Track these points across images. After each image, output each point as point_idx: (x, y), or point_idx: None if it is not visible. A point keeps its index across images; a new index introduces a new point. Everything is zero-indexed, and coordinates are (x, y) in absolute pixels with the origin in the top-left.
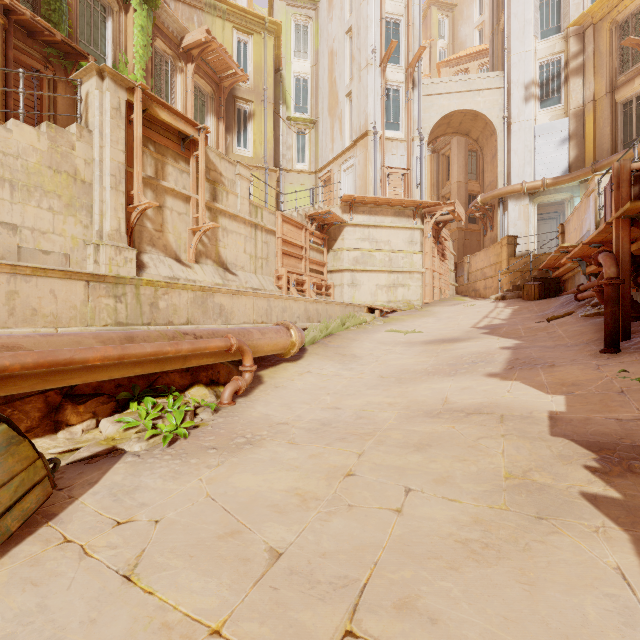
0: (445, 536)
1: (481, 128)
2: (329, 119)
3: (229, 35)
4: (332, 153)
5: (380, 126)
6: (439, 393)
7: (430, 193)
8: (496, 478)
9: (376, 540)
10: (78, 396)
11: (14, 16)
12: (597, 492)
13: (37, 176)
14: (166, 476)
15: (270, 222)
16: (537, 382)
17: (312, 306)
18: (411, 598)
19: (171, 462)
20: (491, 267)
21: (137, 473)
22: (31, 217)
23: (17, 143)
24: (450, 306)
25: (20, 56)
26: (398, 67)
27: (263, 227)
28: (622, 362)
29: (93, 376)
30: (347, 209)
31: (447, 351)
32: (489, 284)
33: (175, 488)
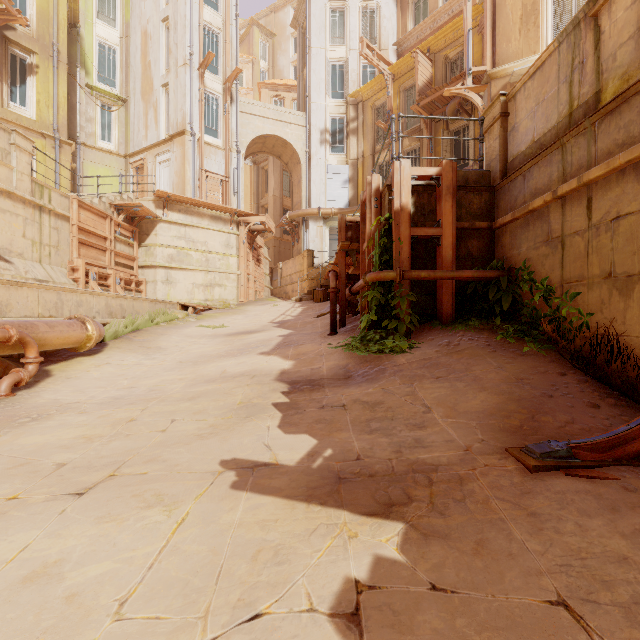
0: (189, 435)
1: (290, 155)
2: (142, 103)
3: None
4: (146, 140)
5: (198, 129)
6: (221, 368)
7: (251, 201)
8: (233, 405)
9: (143, 445)
10: None
11: None
12: (280, 401)
13: None
14: None
15: (62, 206)
16: (286, 355)
17: (115, 301)
18: (156, 458)
19: None
20: (297, 274)
21: None
22: None
23: None
24: (261, 306)
25: None
26: (217, 77)
27: (52, 210)
28: (334, 340)
29: None
30: (161, 205)
31: (241, 340)
32: (296, 288)
33: None
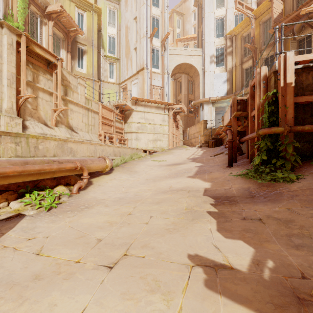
0: (161, 228)
1: (193, 72)
2: (126, 59)
3: (73, 9)
4: (127, 75)
5: (150, 66)
6: (169, 184)
7: (173, 98)
8: (182, 210)
9: (137, 232)
10: None
11: None
12: (211, 210)
13: None
14: (48, 222)
15: (95, 107)
16: (204, 178)
17: (116, 149)
18: (147, 244)
19: (50, 217)
20: (197, 133)
21: (34, 222)
22: None
23: None
24: (180, 150)
25: None
26: (158, 39)
27: (92, 110)
28: (232, 170)
29: (7, 181)
30: (134, 103)
31: (175, 168)
32: (196, 140)
33: (54, 226)
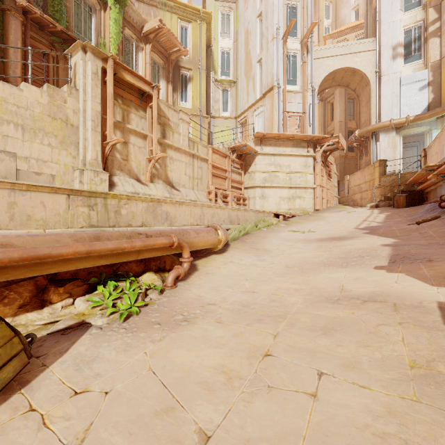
0: (362, 427)
1: (358, 81)
2: (245, 79)
3: (175, 23)
4: (247, 103)
5: (282, 82)
6: (336, 282)
7: (318, 130)
8: (401, 366)
9: (296, 427)
10: (59, 280)
11: (30, 15)
12: None
13: (40, 122)
14: (119, 348)
15: (203, 153)
16: (420, 275)
17: (233, 213)
18: None
19: (124, 336)
20: (366, 183)
21: (97, 345)
22: (36, 151)
23: (27, 99)
24: (335, 212)
25: (34, 43)
26: (295, 39)
27: (198, 156)
28: None
29: (69, 266)
30: (258, 143)
31: (338, 247)
32: (364, 196)
33: (125, 360)
